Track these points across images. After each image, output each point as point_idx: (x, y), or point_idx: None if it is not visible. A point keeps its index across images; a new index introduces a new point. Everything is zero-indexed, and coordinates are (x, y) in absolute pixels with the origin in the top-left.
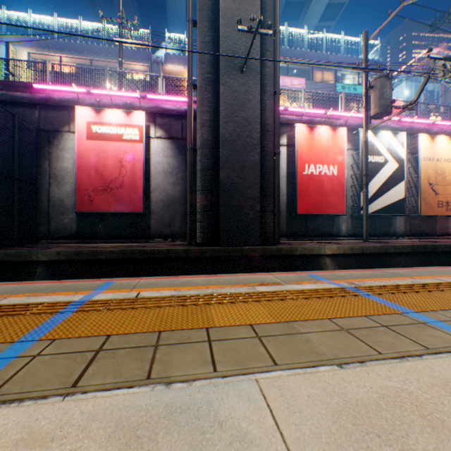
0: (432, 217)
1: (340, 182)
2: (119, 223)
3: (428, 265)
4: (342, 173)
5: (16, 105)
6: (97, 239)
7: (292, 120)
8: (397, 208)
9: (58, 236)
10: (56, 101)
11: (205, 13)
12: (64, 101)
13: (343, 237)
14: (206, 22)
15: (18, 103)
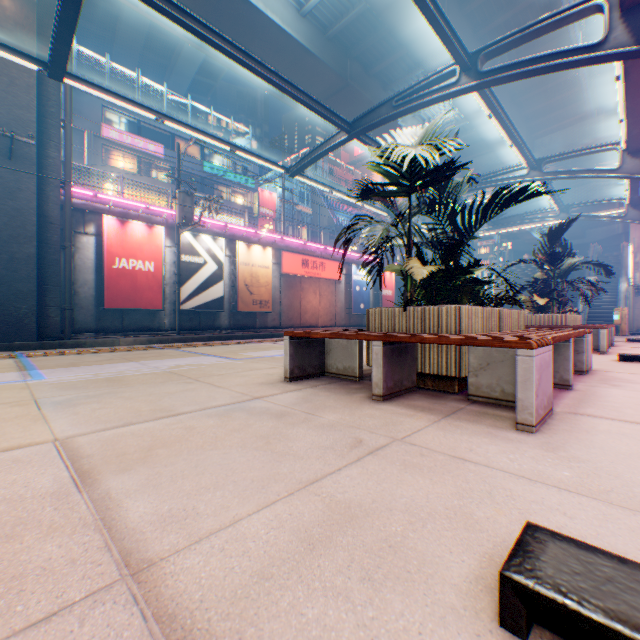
0: (255, 313)
1: (158, 278)
2: None
3: None
4: (161, 270)
5: None
6: None
7: (103, 209)
8: (217, 305)
9: None
10: None
11: None
12: None
13: (166, 332)
14: None
15: None
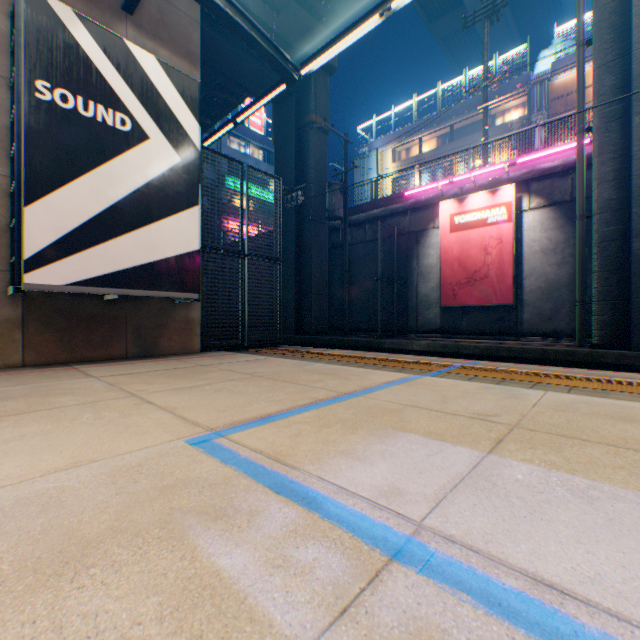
0: None
1: None
2: (482, 318)
3: None
4: None
5: (392, 216)
6: (458, 335)
7: None
8: None
9: (423, 330)
10: (422, 202)
11: (603, 23)
12: (428, 200)
13: None
14: (606, 35)
15: (393, 214)
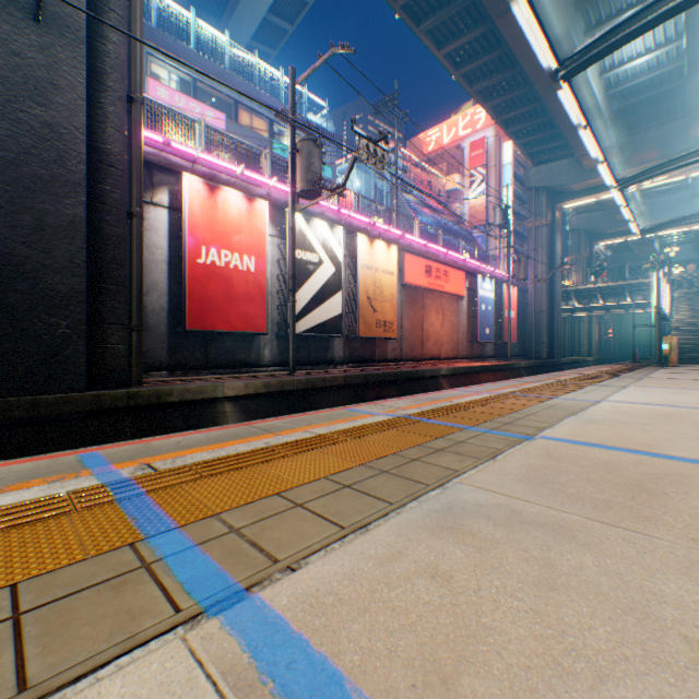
0: (373, 339)
1: (260, 283)
2: None
3: (362, 400)
4: (264, 270)
5: None
6: None
7: (179, 165)
8: (335, 327)
9: None
10: None
11: None
12: None
13: (267, 368)
14: None
15: None
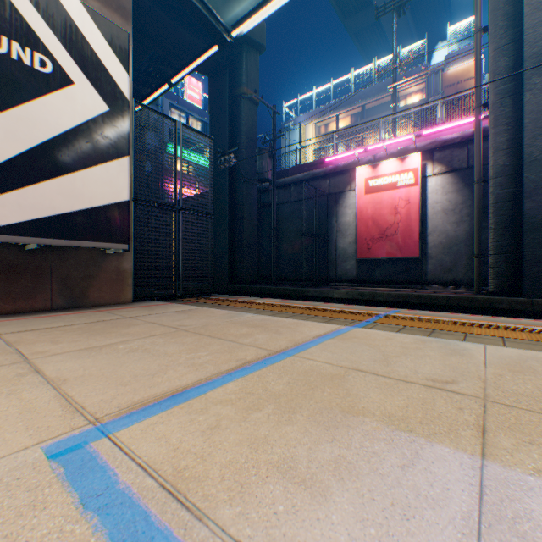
0: None
1: None
2: (392, 269)
3: None
4: None
5: (314, 179)
6: (372, 284)
7: None
8: None
9: (342, 280)
10: (340, 167)
11: (498, 12)
12: (346, 165)
13: None
14: (501, 22)
15: (315, 178)
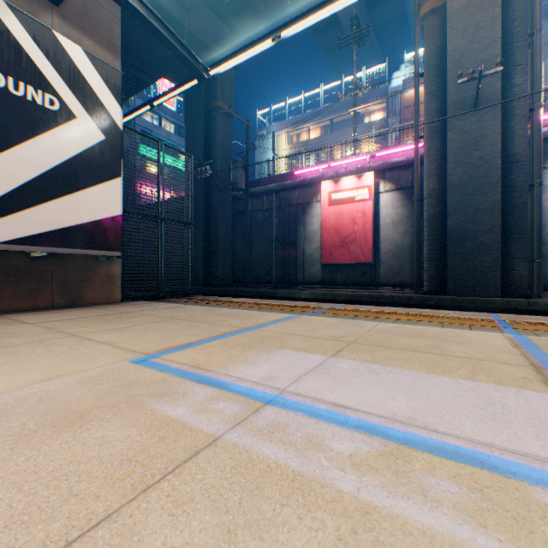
0: None
1: None
2: (352, 272)
3: None
4: None
5: (284, 190)
6: (335, 286)
7: None
8: None
9: (309, 282)
10: (307, 181)
11: (430, 63)
12: (312, 179)
13: None
14: (432, 72)
15: (286, 189)
